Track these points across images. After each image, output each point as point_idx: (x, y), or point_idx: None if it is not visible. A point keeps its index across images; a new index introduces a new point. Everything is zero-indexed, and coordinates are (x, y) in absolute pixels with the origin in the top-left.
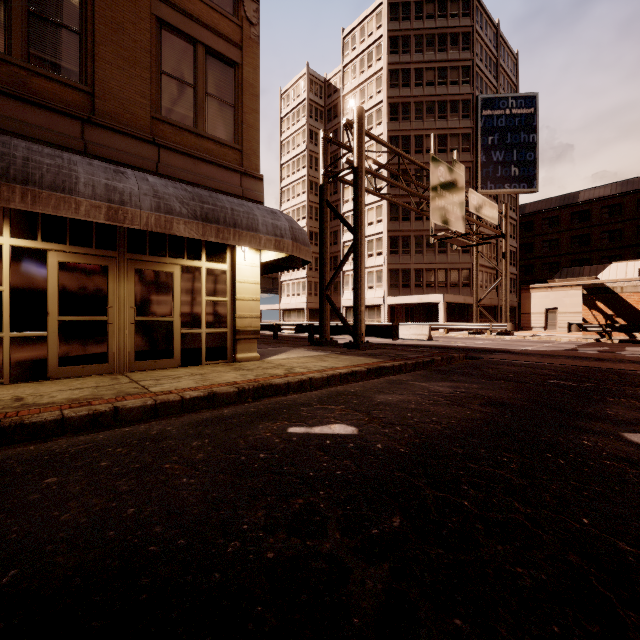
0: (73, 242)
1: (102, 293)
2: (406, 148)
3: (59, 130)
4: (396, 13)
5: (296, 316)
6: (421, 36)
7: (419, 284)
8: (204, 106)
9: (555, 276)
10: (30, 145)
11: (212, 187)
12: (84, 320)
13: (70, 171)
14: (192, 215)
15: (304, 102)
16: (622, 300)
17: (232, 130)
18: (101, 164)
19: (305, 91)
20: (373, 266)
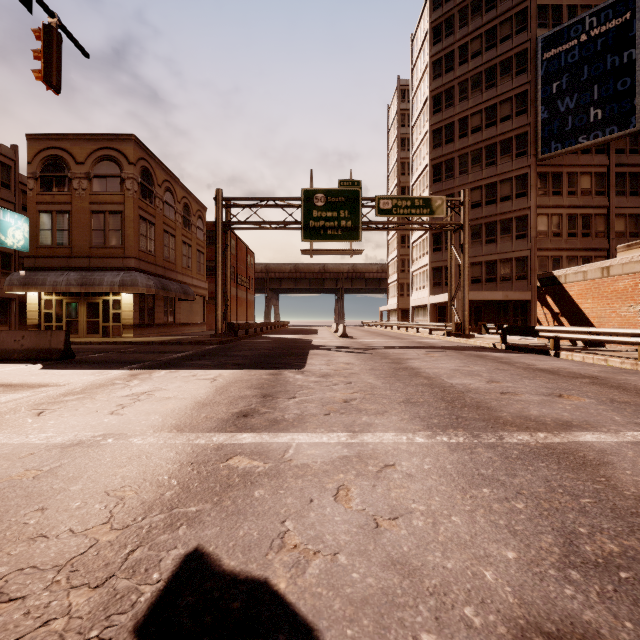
0: (70, 295)
1: (77, 311)
2: (449, 137)
3: (62, 263)
4: None
5: (394, 316)
6: (466, 7)
7: None
8: (108, 235)
9: None
10: (43, 273)
11: (110, 267)
12: (72, 320)
13: (46, 279)
14: (78, 284)
15: (396, 114)
16: (565, 293)
17: (120, 240)
18: (59, 273)
19: (397, 104)
20: (424, 265)
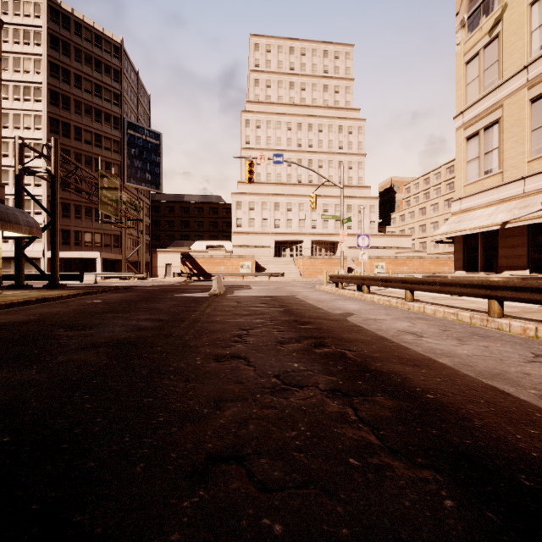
0: None
1: None
2: (66, 132)
3: None
4: (57, 18)
5: None
6: (80, 51)
7: (79, 243)
8: None
9: (171, 245)
10: None
11: None
12: None
13: None
14: None
15: None
16: (196, 261)
17: None
18: None
19: None
20: None
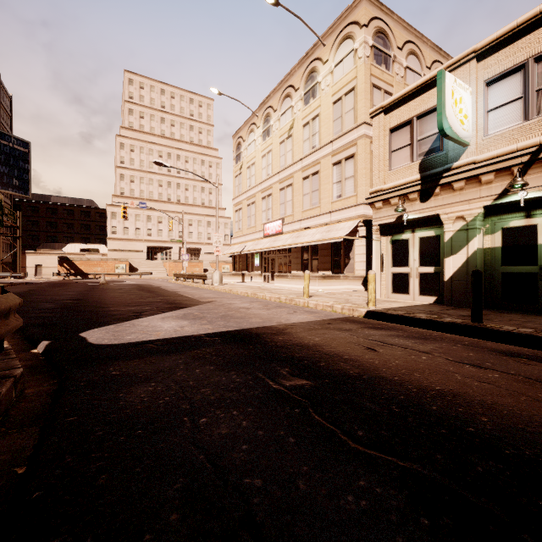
0: None
1: None
2: None
3: None
4: None
5: None
6: None
7: None
8: None
9: (40, 246)
10: None
11: None
12: None
13: None
14: None
15: None
16: (74, 263)
17: None
18: None
19: None
20: None
